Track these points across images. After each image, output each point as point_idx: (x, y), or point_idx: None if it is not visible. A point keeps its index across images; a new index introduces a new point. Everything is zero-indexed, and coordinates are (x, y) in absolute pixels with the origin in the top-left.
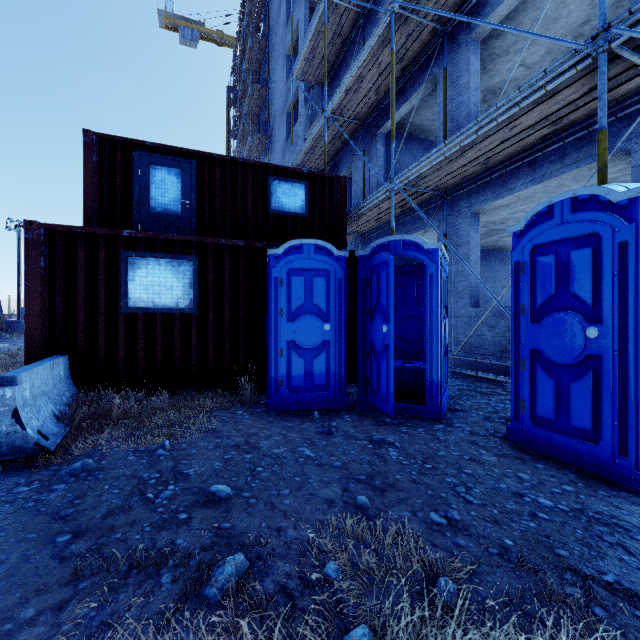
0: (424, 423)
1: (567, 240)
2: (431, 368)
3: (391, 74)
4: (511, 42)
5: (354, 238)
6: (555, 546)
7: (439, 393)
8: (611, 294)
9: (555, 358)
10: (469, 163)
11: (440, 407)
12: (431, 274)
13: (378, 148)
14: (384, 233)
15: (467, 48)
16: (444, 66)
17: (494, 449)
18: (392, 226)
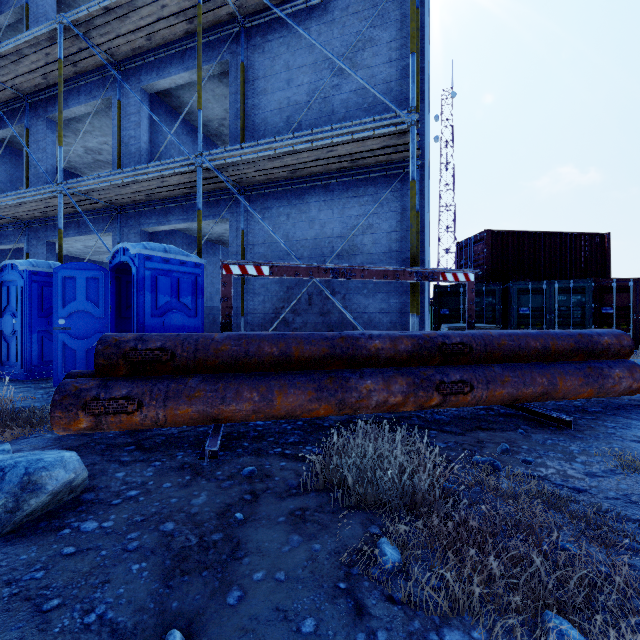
0: None
1: (12, 281)
2: None
3: None
4: (91, 129)
5: None
6: None
7: None
8: (20, 306)
9: (7, 333)
10: (32, 211)
11: None
12: None
13: None
14: None
15: (45, 123)
16: (26, 126)
17: None
18: None
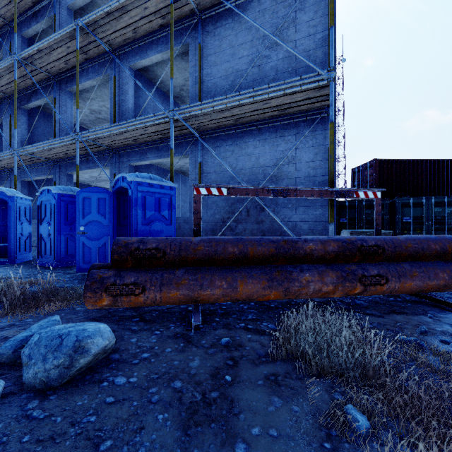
0: (4, 265)
1: (48, 201)
2: (11, 244)
3: (15, 92)
4: (94, 97)
5: (4, 169)
6: (7, 276)
7: (16, 254)
8: (53, 217)
9: (45, 236)
10: (58, 153)
11: (16, 259)
12: (11, 206)
13: (22, 117)
14: (25, 172)
15: (66, 94)
16: (54, 96)
17: (25, 267)
18: (15, 174)
